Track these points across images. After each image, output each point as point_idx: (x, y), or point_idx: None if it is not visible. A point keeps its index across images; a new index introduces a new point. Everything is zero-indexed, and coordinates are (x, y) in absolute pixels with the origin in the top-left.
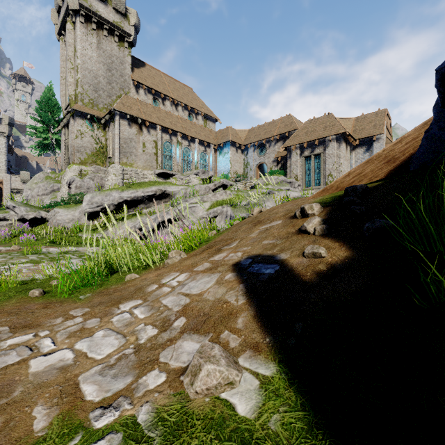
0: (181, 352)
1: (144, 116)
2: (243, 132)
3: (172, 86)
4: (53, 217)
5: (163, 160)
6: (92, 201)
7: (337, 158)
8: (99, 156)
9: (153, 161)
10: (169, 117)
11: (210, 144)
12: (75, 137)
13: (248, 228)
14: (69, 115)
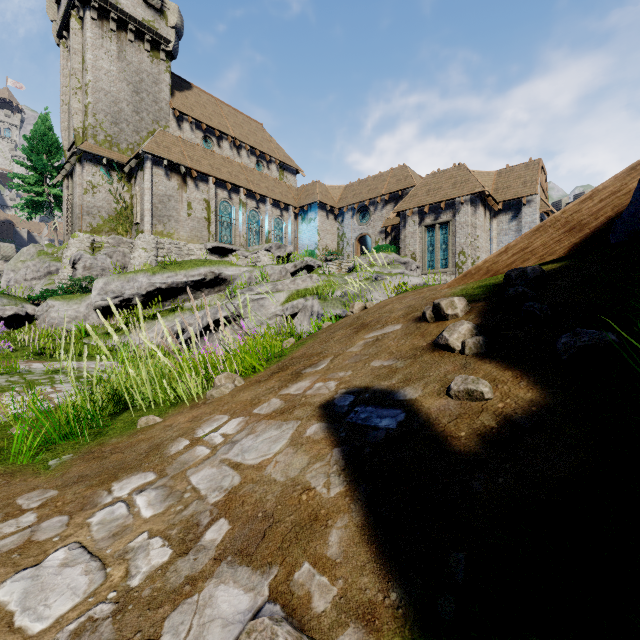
0: (209, 619)
1: (189, 162)
2: (337, 189)
3: (232, 120)
4: (44, 313)
5: (218, 229)
6: (106, 289)
7: (472, 229)
8: (121, 222)
9: (203, 230)
10: (227, 166)
11: (288, 206)
12: (83, 192)
13: (346, 336)
14: (74, 158)
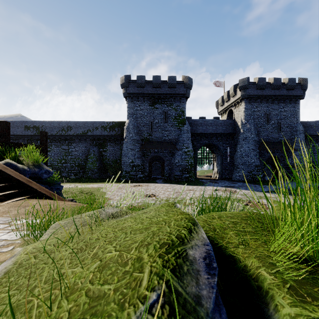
0: None
1: None
2: None
3: None
4: None
5: None
6: None
7: None
8: None
9: None
10: None
11: None
12: None
13: None
14: None
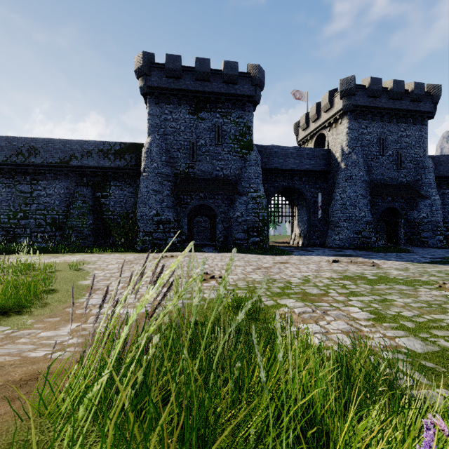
0: None
1: None
2: None
3: None
4: None
5: None
6: None
7: None
8: None
9: None
10: None
11: None
12: None
13: None
14: None
